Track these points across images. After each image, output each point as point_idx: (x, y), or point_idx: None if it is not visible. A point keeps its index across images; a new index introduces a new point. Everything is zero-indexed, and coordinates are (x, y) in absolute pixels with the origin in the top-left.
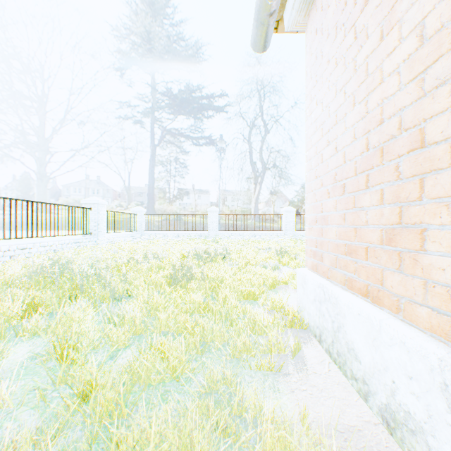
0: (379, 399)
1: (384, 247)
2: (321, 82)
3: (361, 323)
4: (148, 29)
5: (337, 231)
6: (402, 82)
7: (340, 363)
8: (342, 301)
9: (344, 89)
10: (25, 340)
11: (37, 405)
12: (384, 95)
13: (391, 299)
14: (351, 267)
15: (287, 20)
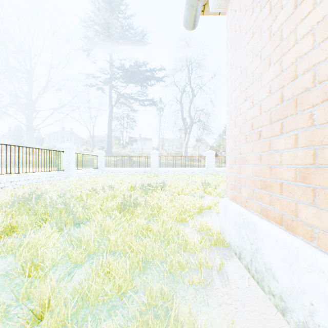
0: (297, 317)
1: (297, 184)
2: (240, 50)
3: (279, 248)
4: (107, 20)
5: (253, 169)
6: (316, 41)
7: (258, 279)
8: (260, 228)
9: (259, 54)
10: (0, 258)
11: (0, 321)
12: (298, 54)
13: (305, 229)
14: (267, 199)
15: (211, 4)
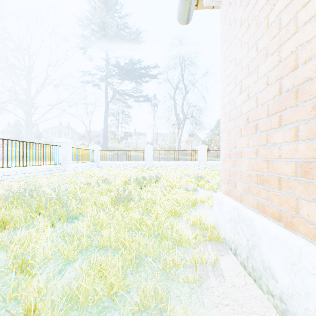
0: None
1: (297, 179)
2: (234, 43)
3: (278, 246)
4: (103, 19)
5: (249, 163)
6: None
7: (255, 277)
8: (258, 224)
9: (255, 45)
10: None
11: None
12: (299, 42)
13: (307, 227)
14: (264, 194)
15: None
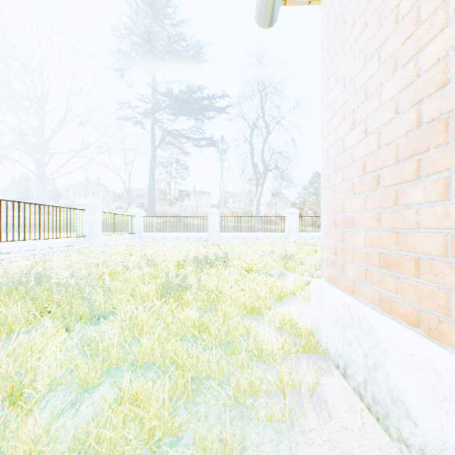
0: None
1: (448, 260)
2: (343, 52)
3: (418, 368)
4: (148, 27)
5: (367, 236)
6: None
7: (379, 413)
8: (382, 331)
9: (377, 54)
10: None
11: None
12: (452, 42)
13: None
14: (391, 284)
15: None
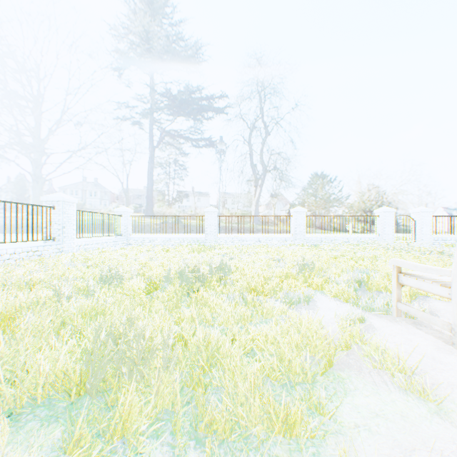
0: None
1: None
2: None
3: None
4: (143, 20)
5: None
6: None
7: None
8: None
9: None
10: None
11: None
12: None
13: None
14: None
15: None
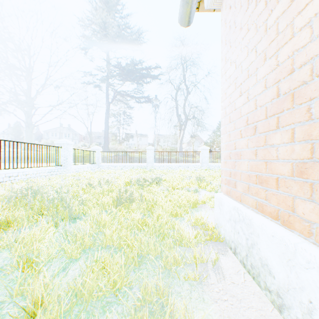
0: (294, 314)
1: (294, 178)
2: (234, 46)
3: (275, 244)
4: (104, 19)
5: (249, 164)
6: (314, 33)
7: (254, 274)
8: (256, 223)
9: (255, 49)
10: None
11: None
12: (295, 47)
13: (302, 224)
14: (262, 194)
15: (206, 0)
